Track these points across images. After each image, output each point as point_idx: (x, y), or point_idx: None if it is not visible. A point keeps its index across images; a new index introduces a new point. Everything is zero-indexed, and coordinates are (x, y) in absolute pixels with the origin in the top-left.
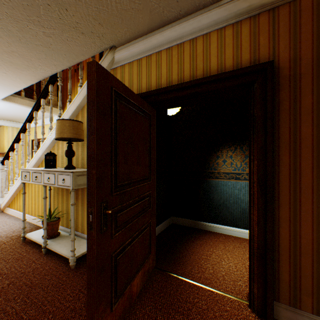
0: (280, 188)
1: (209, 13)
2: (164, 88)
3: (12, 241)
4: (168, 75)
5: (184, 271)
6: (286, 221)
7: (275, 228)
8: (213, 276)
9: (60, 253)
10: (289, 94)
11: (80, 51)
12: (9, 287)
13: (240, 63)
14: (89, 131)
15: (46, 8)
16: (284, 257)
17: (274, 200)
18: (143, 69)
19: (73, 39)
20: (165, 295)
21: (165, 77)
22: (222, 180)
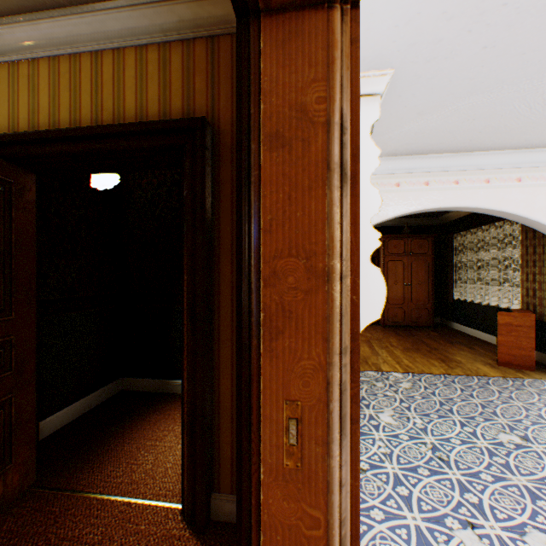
0: (222, 316)
1: (118, 12)
2: (37, 133)
3: None
4: (52, 109)
5: (94, 480)
6: (228, 367)
7: (215, 380)
8: (147, 475)
9: None
10: (232, 174)
11: None
12: None
13: (170, 113)
14: None
15: None
16: (226, 421)
17: (214, 335)
18: (3, 86)
19: None
20: (22, 540)
21: (47, 111)
22: None
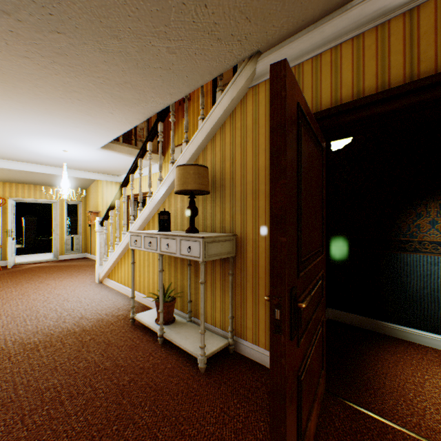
0: None
1: None
2: (351, 103)
3: (119, 322)
4: (355, 80)
5: (383, 408)
6: None
7: None
8: None
9: (182, 347)
10: None
11: (208, 68)
12: (130, 386)
13: None
14: (274, 174)
15: (178, 10)
16: None
17: None
18: (306, 78)
19: (203, 51)
20: None
21: (348, 85)
22: (428, 255)
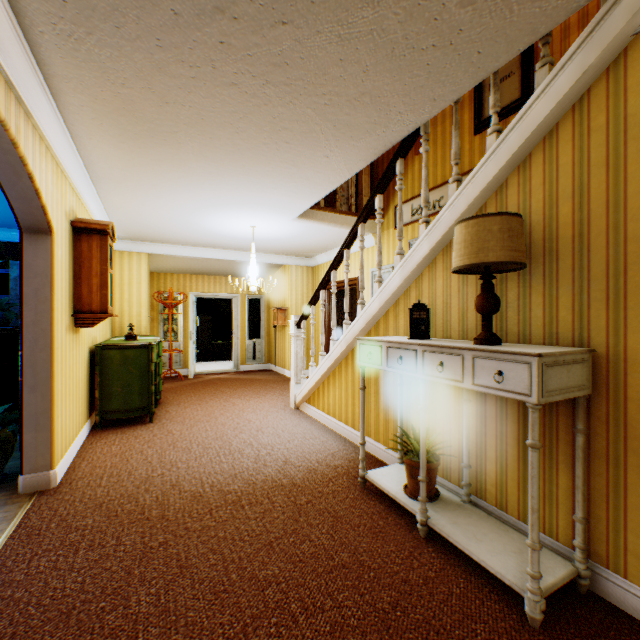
0: None
1: None
2: None
3: (341, 479)
4: None
5: None
6: None
7: None
8: None
9: (475, 558)
10: None
11: (531, 21)
12: (396, 616)
13: None
14: None
15: None
16: None
17: None
18: None
19: None
20: None
21: None
22: None
